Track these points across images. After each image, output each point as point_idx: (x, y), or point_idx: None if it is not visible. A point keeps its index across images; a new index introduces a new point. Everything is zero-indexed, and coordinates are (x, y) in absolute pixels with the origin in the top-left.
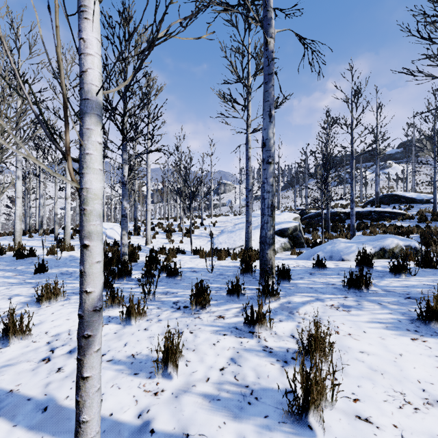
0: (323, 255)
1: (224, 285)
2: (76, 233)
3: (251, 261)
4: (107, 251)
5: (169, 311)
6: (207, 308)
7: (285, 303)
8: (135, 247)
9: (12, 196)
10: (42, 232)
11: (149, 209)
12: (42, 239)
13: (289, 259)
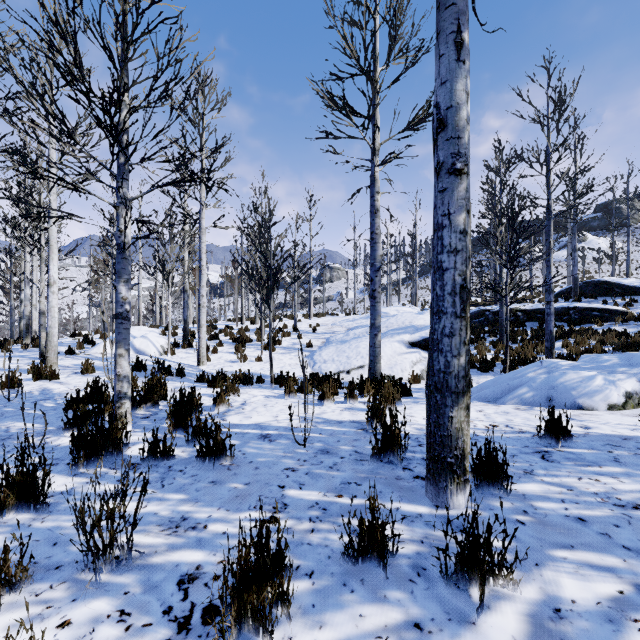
0: (531, 395)
1: (334, 497)
2: (87, 344)
3: (387, 407)
4: None
5: (148, 639)
6: (276, 633)
7: (542, 613)
8: (173, 371)
9: (5, 285)
10: (25, 343)
11: (204, 303)
12: (22, 355)
13: None
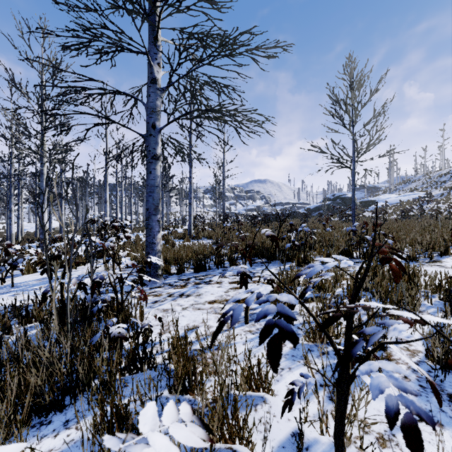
0: None
1: None
2: None
3: None
4: None
5: None
6: None
7: None
8: None
9: None
10: None
11: None
12: None
13: None
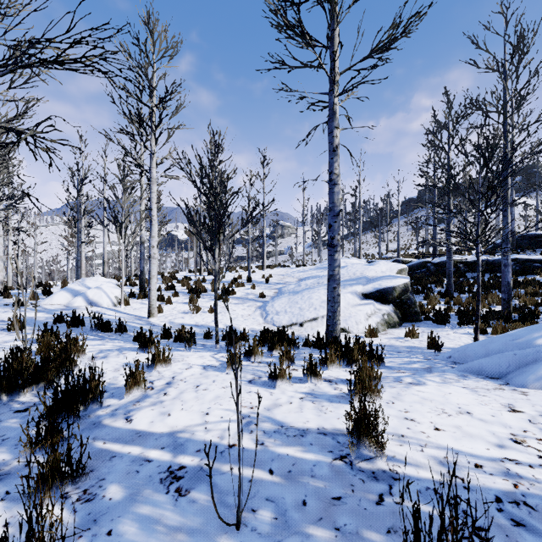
0: None
1: None
2: (44, 295)
3: (367, 396)
4: (40, 340)
5: None
6: None
7: None
8: (112, 326)
9: None
10: None
11: (154, 254)
12: None
13: (444, 372)
